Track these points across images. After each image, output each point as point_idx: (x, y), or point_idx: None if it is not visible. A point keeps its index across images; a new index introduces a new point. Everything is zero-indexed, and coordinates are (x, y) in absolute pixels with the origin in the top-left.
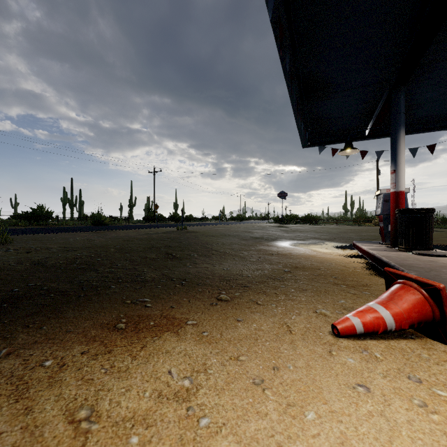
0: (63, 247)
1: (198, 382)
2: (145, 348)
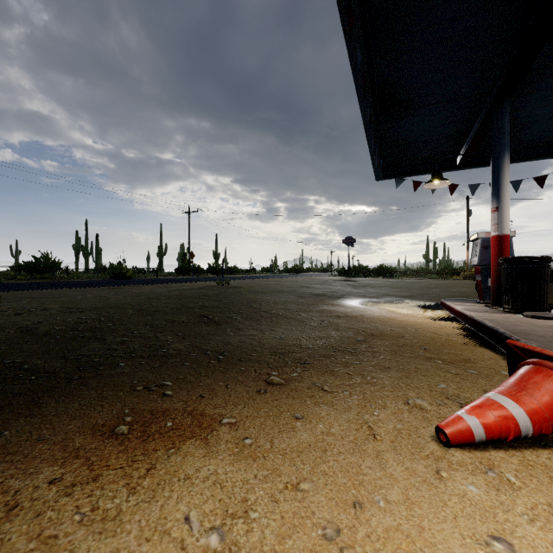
0: (67, 307)
1: (233, 538)
2: (153, 472)
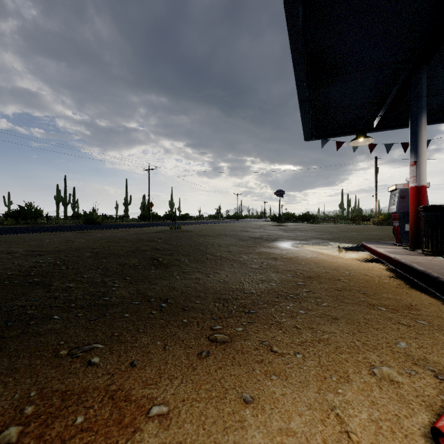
0: (31, 251)
1: None
2: None
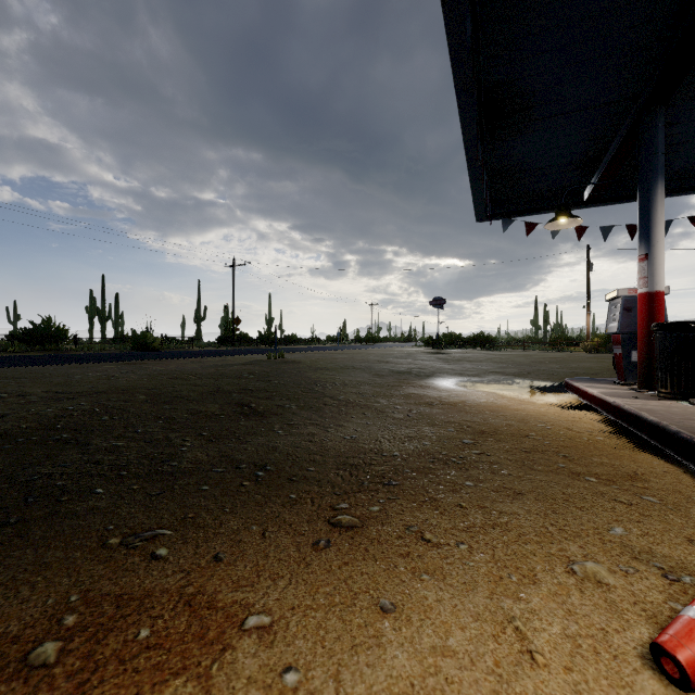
0: (54, 392)
1: None
2: None
